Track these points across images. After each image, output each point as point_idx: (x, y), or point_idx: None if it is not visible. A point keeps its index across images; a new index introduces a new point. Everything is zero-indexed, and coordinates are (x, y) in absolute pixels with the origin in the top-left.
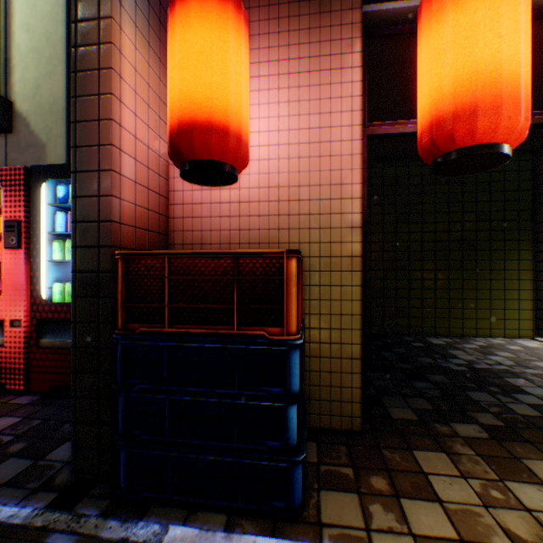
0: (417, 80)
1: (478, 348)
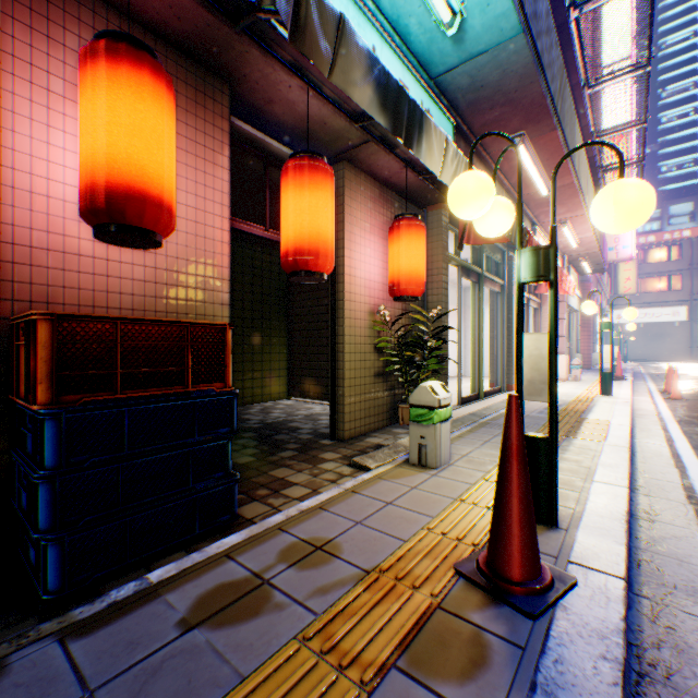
0: (283, 214)
1: (261, 411)
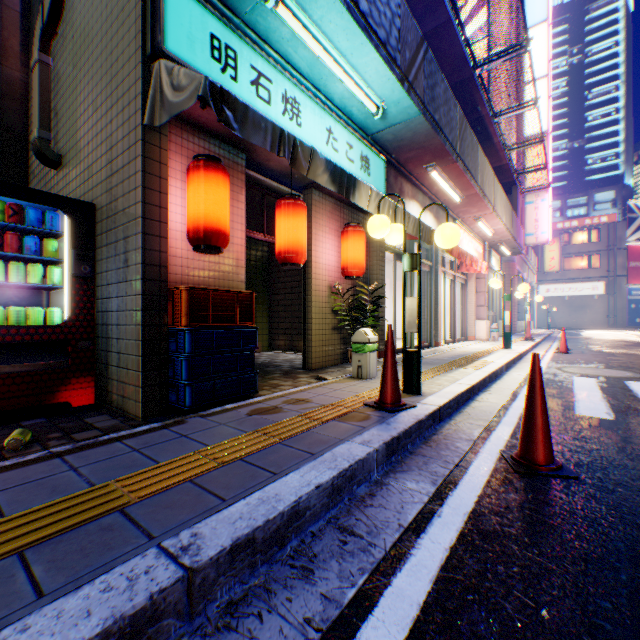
0: (277, 230)
1: None
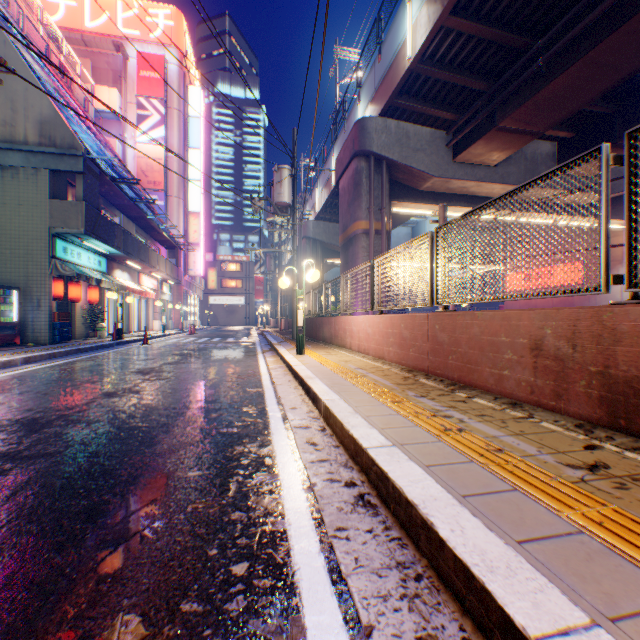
0: (72, 291)
1: None
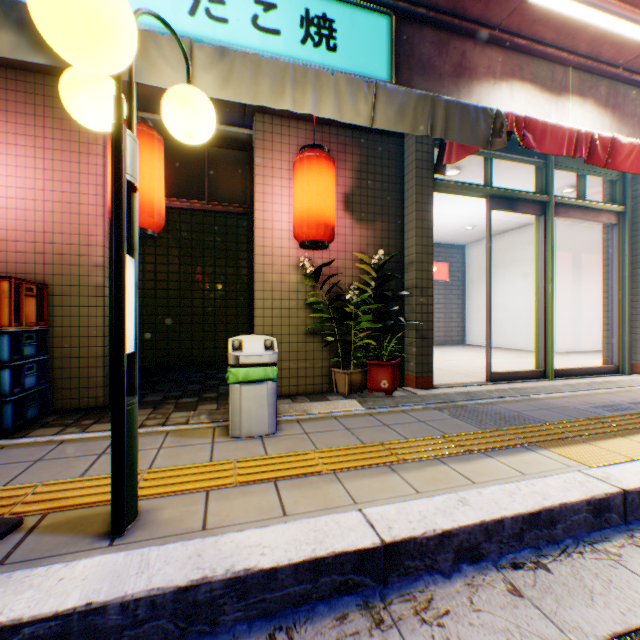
0: None
1: None
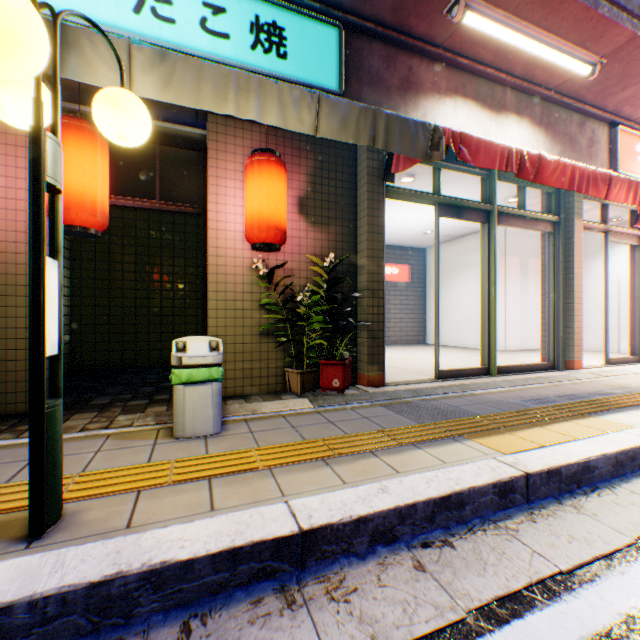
0: None
1: None
